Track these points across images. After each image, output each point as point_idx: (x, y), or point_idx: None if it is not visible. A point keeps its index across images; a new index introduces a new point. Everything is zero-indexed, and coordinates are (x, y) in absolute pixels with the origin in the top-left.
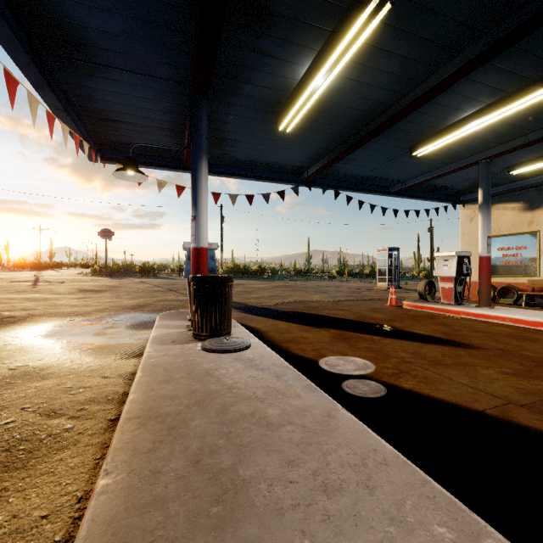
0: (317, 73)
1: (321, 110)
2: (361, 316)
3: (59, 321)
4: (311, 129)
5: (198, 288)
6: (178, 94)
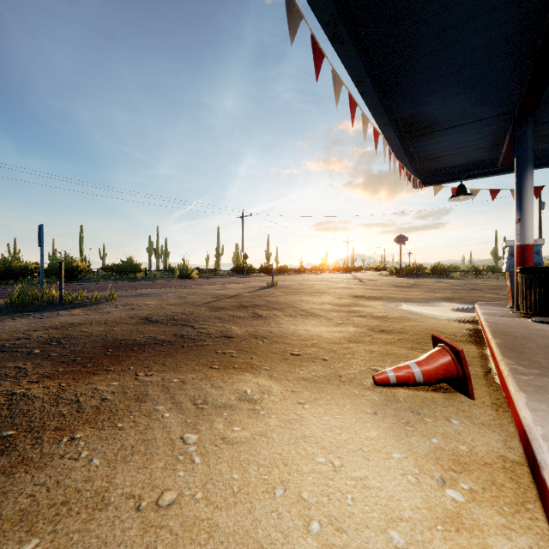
0: None
1: None
2: None
3: (399, 301)
4: None
5: (526, 276)
6: (500, 121)
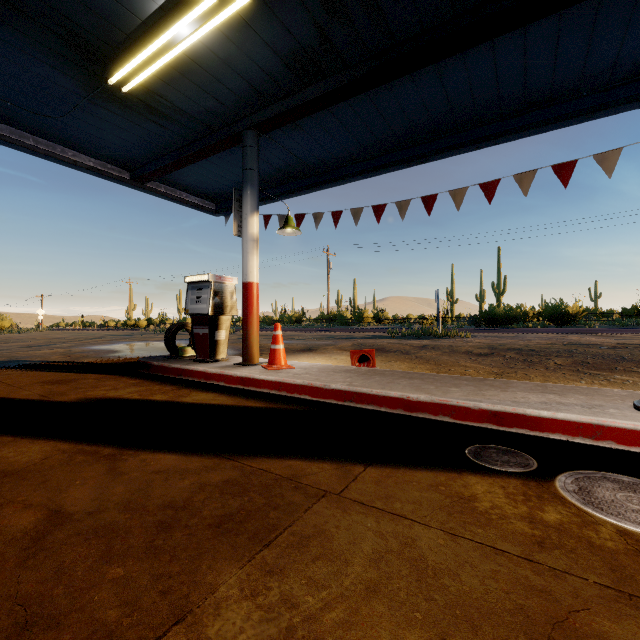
0: None
1: None
2: None
3: None
4: None
5: None
6: None
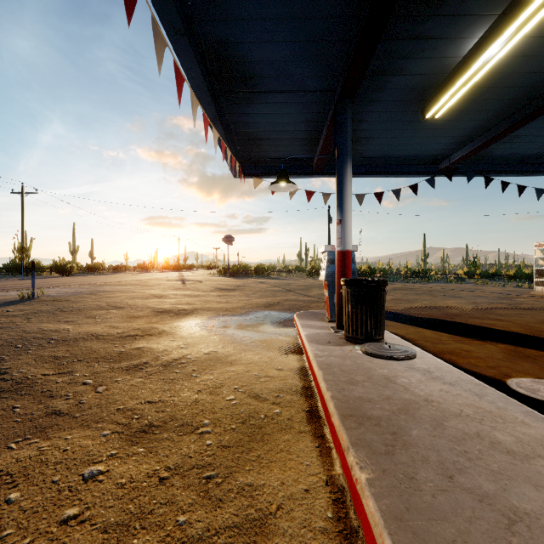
0: (493, 41)
1: (485, 84)
2: (533, 330)
3: (216, 315)
4: (466, 109)
5: (353, 291)
6: (321, 103)
